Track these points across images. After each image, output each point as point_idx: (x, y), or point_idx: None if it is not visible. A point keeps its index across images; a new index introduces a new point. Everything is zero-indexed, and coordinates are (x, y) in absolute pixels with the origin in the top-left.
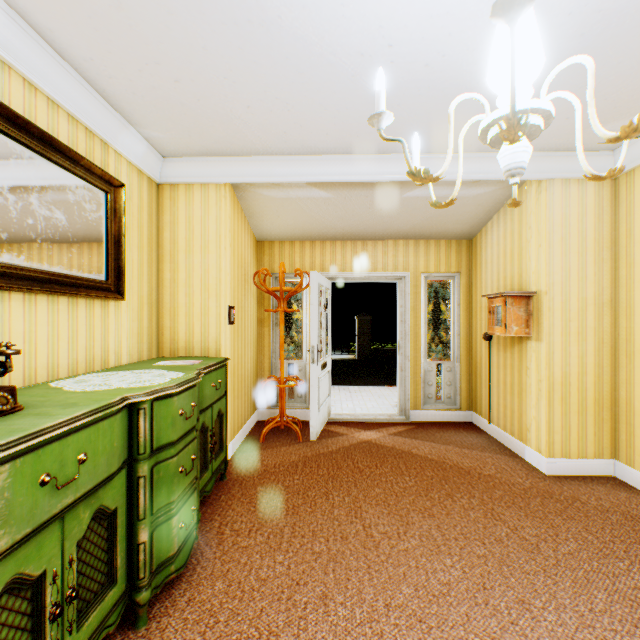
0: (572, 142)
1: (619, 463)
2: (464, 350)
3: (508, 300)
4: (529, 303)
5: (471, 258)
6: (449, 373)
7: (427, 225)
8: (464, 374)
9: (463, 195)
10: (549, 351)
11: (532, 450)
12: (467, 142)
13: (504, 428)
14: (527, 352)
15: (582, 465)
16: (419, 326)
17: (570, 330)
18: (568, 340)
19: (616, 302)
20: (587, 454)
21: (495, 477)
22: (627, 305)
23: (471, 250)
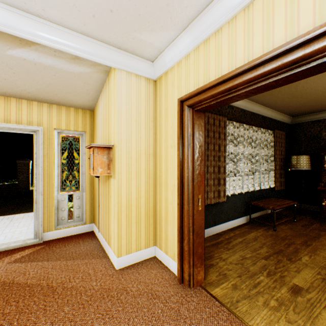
0: (127, 43)
1: (157, 248)
2: (89, 184)
3: (96, 150)
4: (110, 152)
5: (93, 123)
6: (79, 200)
7: (52, 92)
8: (89, 200)
9: (69, 70)
10: (119, 185)
11: (112, 252)
12: (37, 3)
13: (104, 236)
14: (111, 185)
15: (139, 255)
16: (53, 168)
17: (132, 170)
18: (131, 177)
19: (156, 153)
20: (142, 247)
21: (76, 288)
22: (160, 155)
23: (93, 118)
